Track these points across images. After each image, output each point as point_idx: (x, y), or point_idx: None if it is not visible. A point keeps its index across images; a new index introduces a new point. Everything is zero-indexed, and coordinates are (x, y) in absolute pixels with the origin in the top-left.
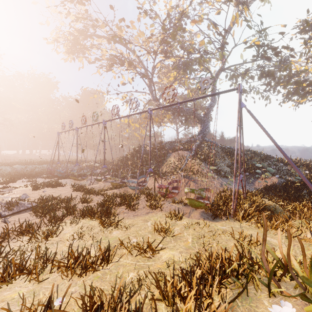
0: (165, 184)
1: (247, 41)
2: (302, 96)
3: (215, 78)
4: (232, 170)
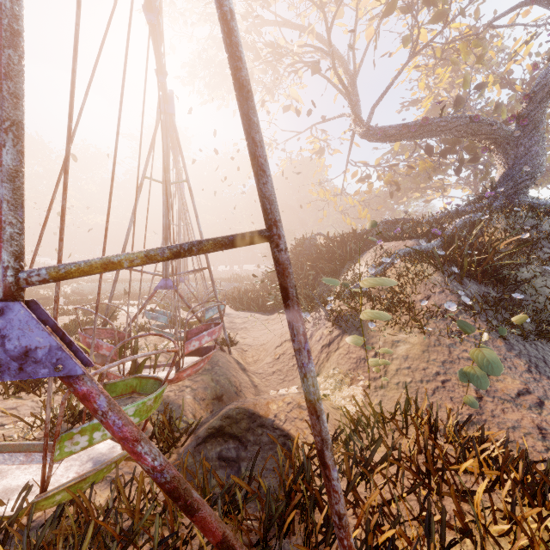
0: (282, 333)
1: None
2: None
3: None
4: None
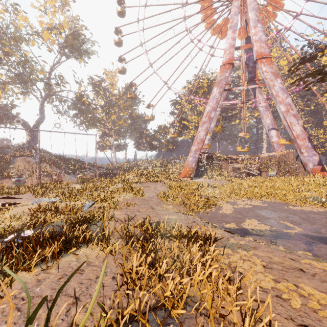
0: (32, 182)
1: (76, 92)
2: (92, 125)
3: (44, 98)
4: (70, 170)
